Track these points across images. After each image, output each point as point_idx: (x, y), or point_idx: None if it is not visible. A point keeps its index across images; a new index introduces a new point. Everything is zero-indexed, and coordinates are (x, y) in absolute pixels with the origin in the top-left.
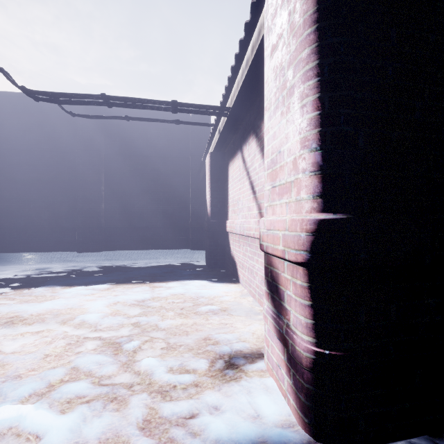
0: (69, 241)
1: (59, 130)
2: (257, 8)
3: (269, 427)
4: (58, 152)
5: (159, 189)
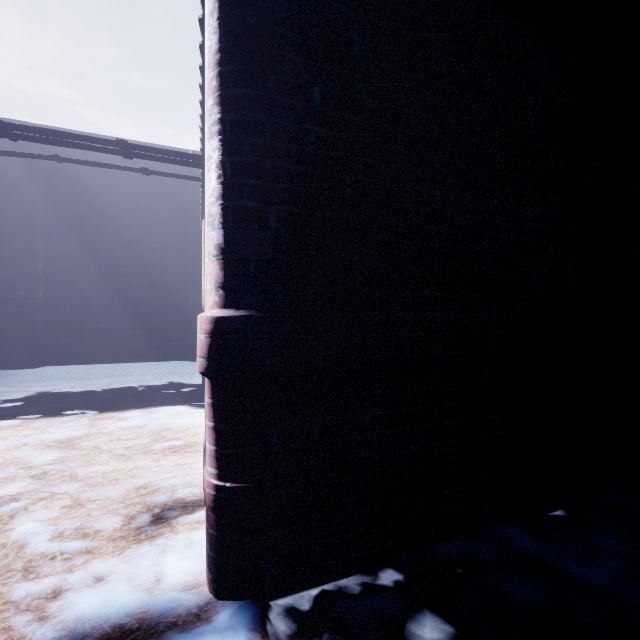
0: None
1: None
2: None
3: (163, 592)
4: None
5: (140, 270)
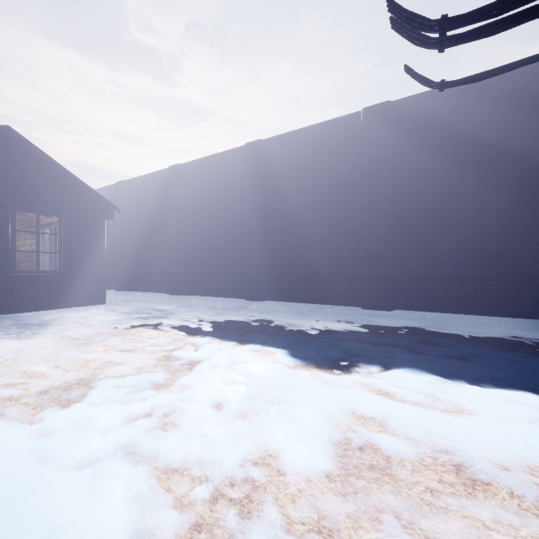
0: (349, 293)
1: (338, 158)
2: None
3: None
4: (338, 185)
5: (488, 214)
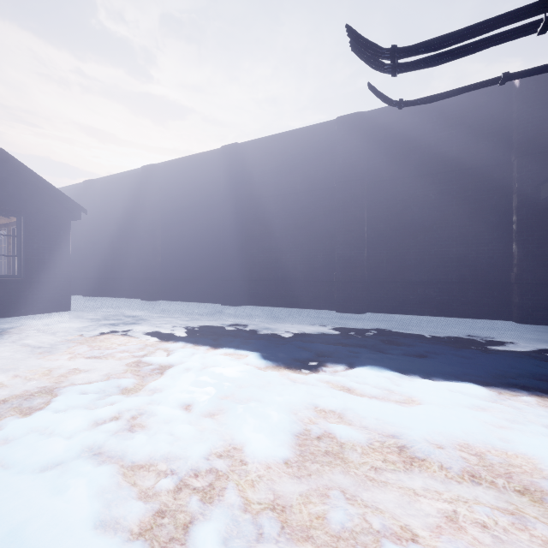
0: (324, 297)
1: (314, 165)
2: None
3: None
4: (313, 191)
5: (449, 223)
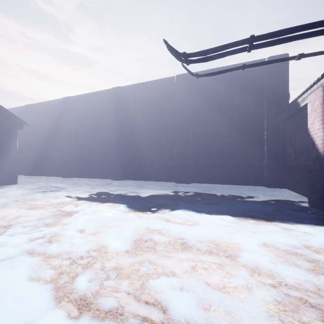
0: (169, 174)
1: (164, 101)
2: None
3: None
4: (163, 115)
5: (234, 134)
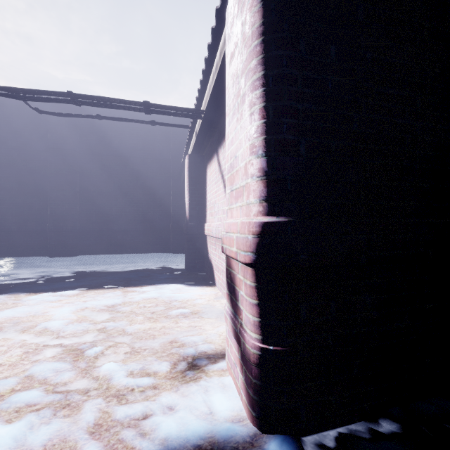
0: (40, 245)
1: (29, 127)
2: (222, 15)
3: (219, 422)
4: (28, 150)
5: (138, 191)
